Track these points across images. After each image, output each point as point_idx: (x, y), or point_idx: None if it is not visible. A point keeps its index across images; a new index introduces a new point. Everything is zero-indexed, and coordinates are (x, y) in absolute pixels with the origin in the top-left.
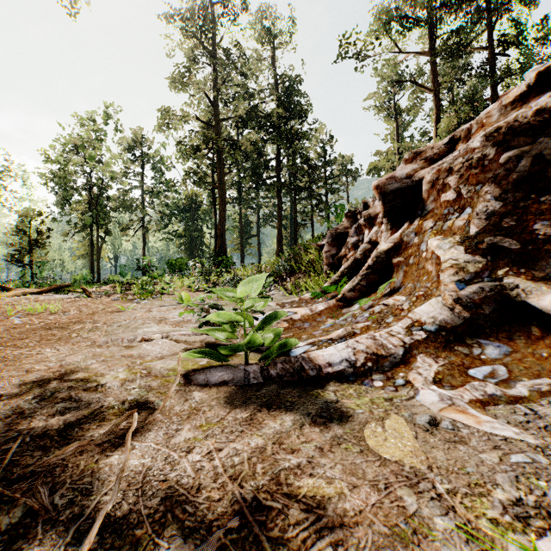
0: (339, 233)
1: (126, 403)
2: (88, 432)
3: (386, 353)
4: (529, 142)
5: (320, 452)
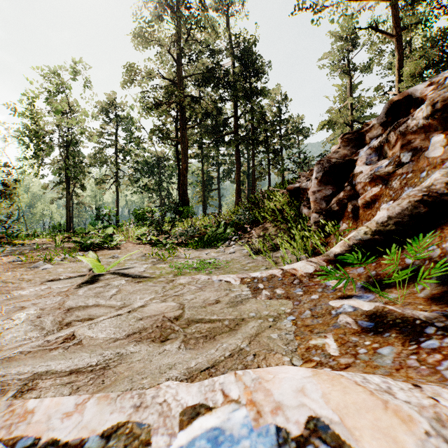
0: (335, 164)
1: None
2: None
3: None
4: None
5: None
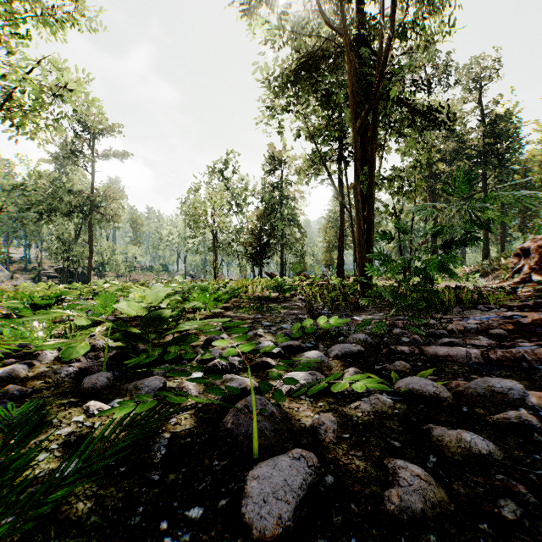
0: (518, 253)
1: None
2: None
3: (503, 285)
4: (541, 248)
5: None
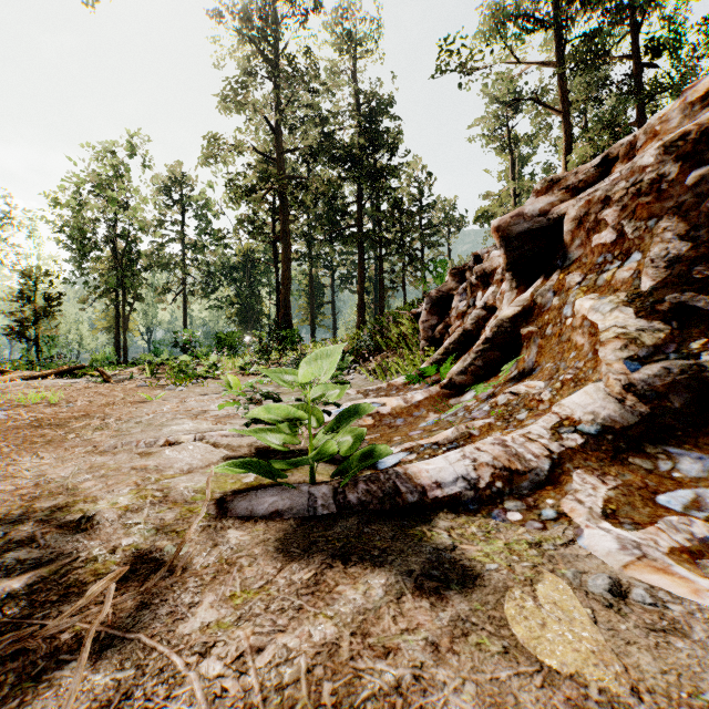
0: (441, 297)
1: (119, 551)
2: (41, 609)
3: (524, 467)
4: None
5: (434, 653)
